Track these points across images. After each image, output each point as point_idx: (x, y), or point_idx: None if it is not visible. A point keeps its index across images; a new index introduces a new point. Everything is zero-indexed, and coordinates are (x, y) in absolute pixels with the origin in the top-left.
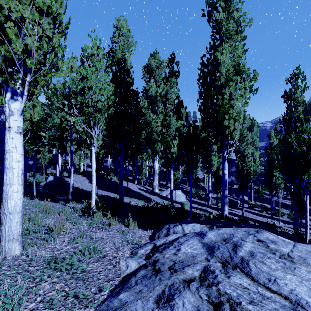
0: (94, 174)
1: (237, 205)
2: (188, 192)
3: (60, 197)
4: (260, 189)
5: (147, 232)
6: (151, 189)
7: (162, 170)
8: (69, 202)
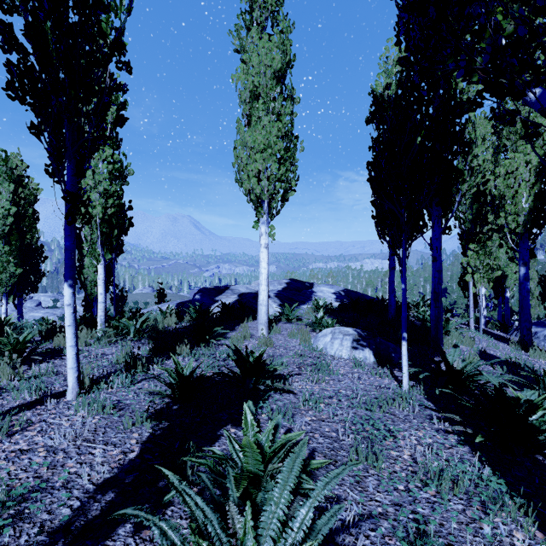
0: None
1: None
2: None
3: None
4: None
5: None
6: None
7: None
8: None
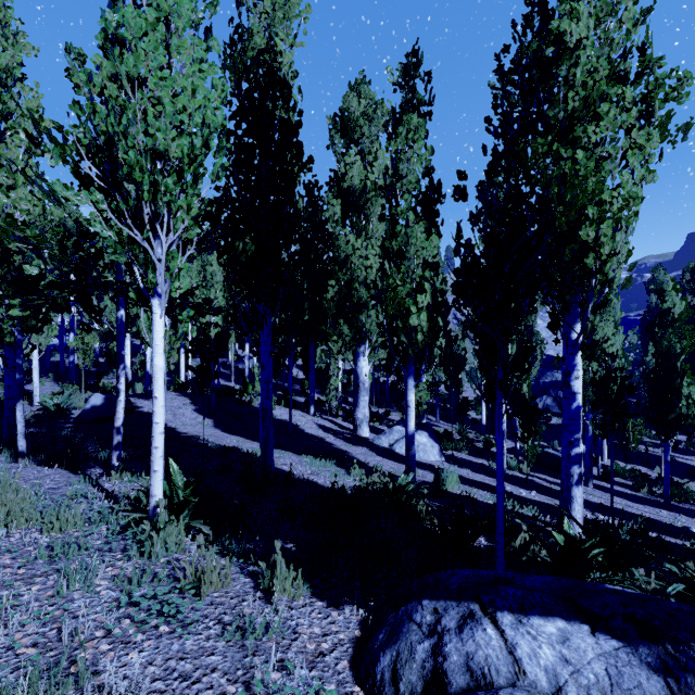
0: (157, 393)
1: None
2: (444, 436)
3: (97, 453)
4: (630, 430)
5: (345, 615)
6: (350, 427)
7: (375, 380)
8: (111, 474)
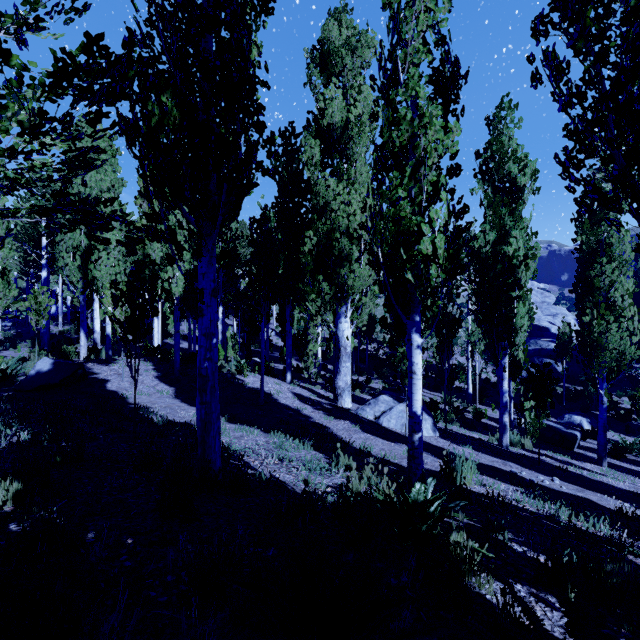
0: None
1: (574, 445)
2: (431, 406)
3: None
4: None
5: None
6: (330, 397)
7: (354, 348)
8: None
